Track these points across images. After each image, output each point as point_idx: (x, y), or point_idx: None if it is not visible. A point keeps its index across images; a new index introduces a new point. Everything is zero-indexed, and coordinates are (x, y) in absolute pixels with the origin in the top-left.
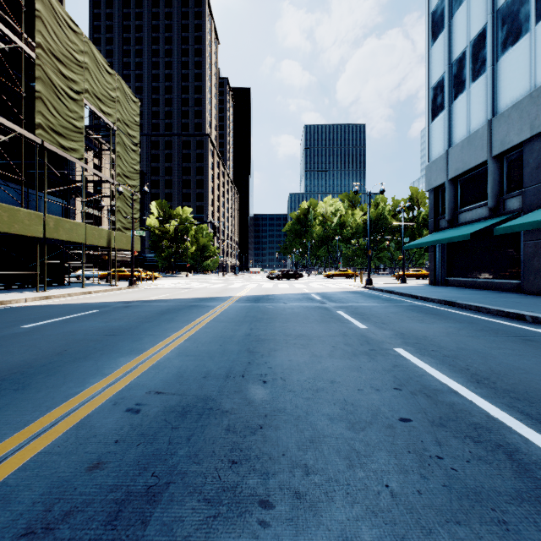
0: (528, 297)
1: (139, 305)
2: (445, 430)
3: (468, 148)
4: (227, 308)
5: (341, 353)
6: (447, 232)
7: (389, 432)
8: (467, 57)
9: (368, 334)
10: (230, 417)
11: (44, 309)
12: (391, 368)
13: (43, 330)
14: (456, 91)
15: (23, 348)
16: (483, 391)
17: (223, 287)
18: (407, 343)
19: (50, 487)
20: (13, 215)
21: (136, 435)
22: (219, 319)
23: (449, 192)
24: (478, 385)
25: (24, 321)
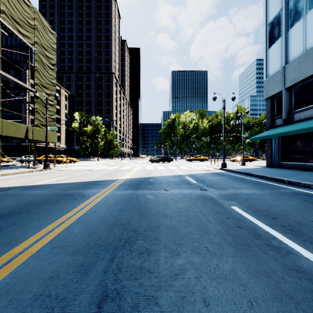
0: None
1: (8, 195)
2: None
3: (305, 61)
4: (101, 199)
5: None
6: (288, 127)
7: None
8: None
9: None
10: None
11: None
12: None
13: None
14: (292, 20)
15: None
16: None
17: (116, 169)
18: None
19: None
20: None
21: None
22: (68, 234)
23: (285, 97)
24: None
25: None
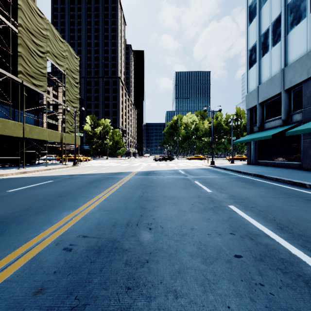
0: (306, 172)
1: (78, 177)
2: (264, 264)
3: (270, 85)
4: (130, 179)
5: (197, 209)
6: (258, 134)
7: (228, 265)
8: (270, 32)
9: (213, 196)
10: (128, 254)
11: (22, 180)
12: (228, 219)
13: (19, 193)
14: (263, 52)
15: (5, 205)
16: (285, 235)
17: (128, 166)
18: (236, 202)
19: (7, 308)
20: (4, 124)
21: (68, 268)
22: (124, 186)
23: (259, 110)
24: (282, 231)
25: (9, 187)
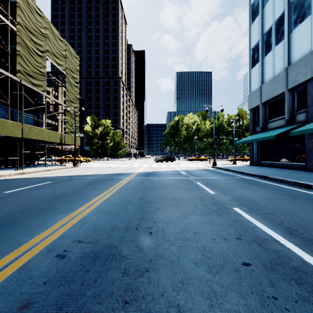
0: (310, 173)
1: (77, 178)
2: (275, 273)
3: (273, 84)
4: (130, 180)
5: (200, 211)
6: (261, 134)
7: (236, 275)
8: (273, 31)
9: (216, 198)
10: (126, 261)
11: (19, 181)
12: (233, 222)
13: (15, 195)
14: (266, 51)
15: None
16: (296, 240)
17: (128, 167)
18: (241, 204)
19: None
20: (2, 124)
21: (59, 277)
22: (124, 187)
23: (262, 110)
24: (292, 236)
25: (5, 189)
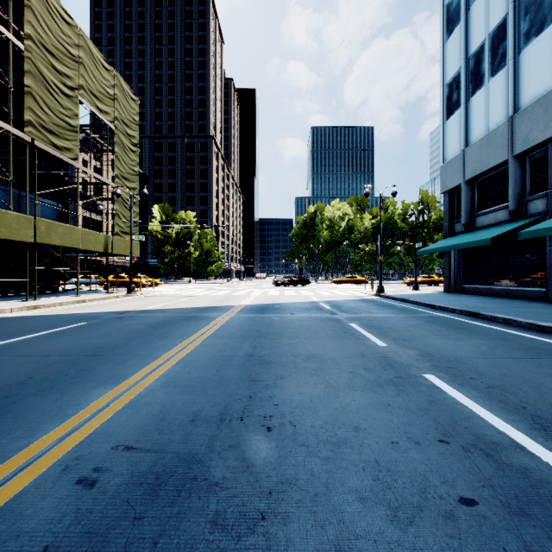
0: None
1: (133, 316)
2: (532, 524)
3: (487, 147)
4: (229, 319)
5: (361, 383)
6: (464, 237)
7: (450, 528)
8: (486, 51)
9: (389, 354)
10: (220, 495)
11: (27, 321)
12: (428, 405)
13: (16, 348)
14: (474, 87)
15: None
16: None
17: (226, 295)
18: (438, 367)
19: None
20: None
21: (78, 535)
22: (219, 333)
23: (465, 194)
24: (548, 435)
25: None
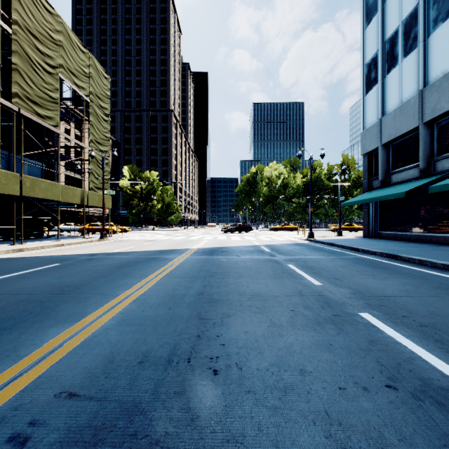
0: None
1: (102, 258)
2: None
3: (400, 116)
4: (184, 261)
5: (302, 321)
6: (381, 191)
7: None
8: (399, 36)
9: (325, 293)
10: None
11: (10, 262)
12: (368, 345)
13: None
14: (389, 66)
15: None
16: None
17: (183, 240)
18: (370, 306)
19: None
20: None
21: None
22: (173, 273)
23: (382, 155)
24: None
25: None
